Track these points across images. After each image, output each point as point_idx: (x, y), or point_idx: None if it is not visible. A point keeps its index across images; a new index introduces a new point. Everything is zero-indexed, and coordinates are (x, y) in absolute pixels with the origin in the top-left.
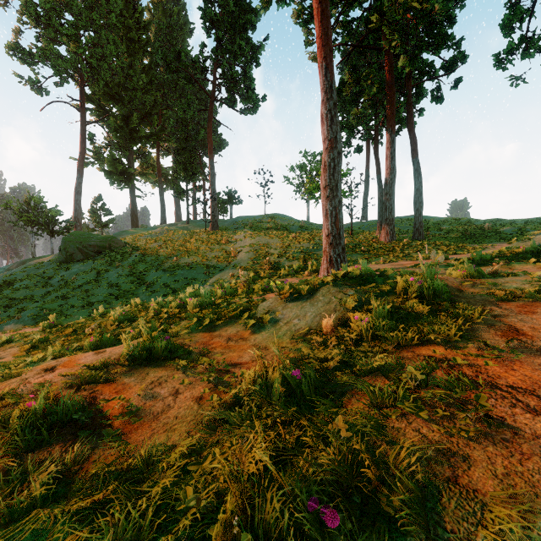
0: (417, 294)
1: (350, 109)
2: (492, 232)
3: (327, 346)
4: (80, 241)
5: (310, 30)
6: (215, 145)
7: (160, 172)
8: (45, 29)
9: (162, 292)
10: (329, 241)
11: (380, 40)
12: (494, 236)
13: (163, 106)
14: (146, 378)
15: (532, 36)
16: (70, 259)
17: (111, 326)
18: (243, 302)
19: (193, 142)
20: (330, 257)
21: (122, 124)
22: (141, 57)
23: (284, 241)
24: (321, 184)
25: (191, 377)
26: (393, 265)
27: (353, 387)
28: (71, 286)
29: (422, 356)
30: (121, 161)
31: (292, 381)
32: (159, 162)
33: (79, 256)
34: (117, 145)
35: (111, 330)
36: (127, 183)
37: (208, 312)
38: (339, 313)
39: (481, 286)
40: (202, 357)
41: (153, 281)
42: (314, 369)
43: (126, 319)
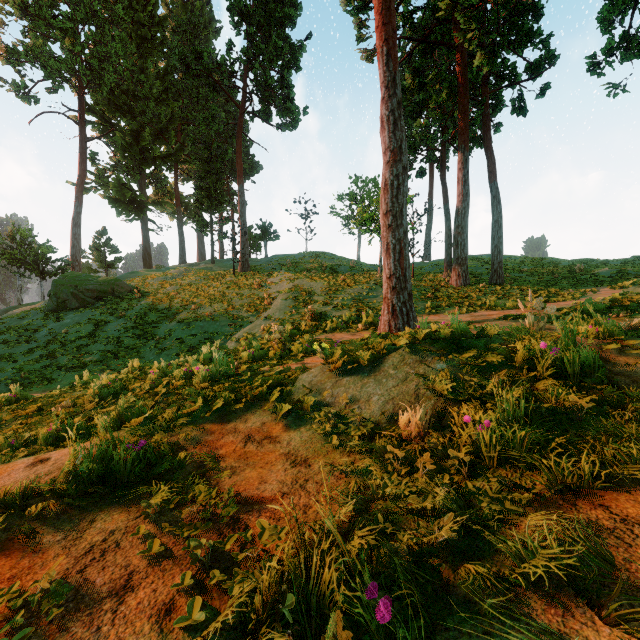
0: (554, 371)
1: (411, 124)
2: (585, 274)
3: (414, 466)
4: (75, 284)
5: (363, 22)
6: (246, 169)
7: (178, 200)
8: (34, 21)
9: (175, 349)
10: (391, 284)
11: (450, 36)
12: (588, 279)
13: (182, 119)
14: (85, 534)
15: (636, 34)
16: (62, 307)
17: (89, 404)
18: (273, 372)
19: (218, 163)
20: (393, 306)
21: (132, 141)
22: (155, 60)
23: (331, 285)
24: (381, 210)
25: (166, 535)
26: (473, 317)
27: (517, 636)
28: (60, 341)
29: (635, 524)
30: (130, 187)
31: (368, 619)
32: (177, 188)
33: (74, 303)
34: (125, 167)
35: (87, 410)
36: (137, 213)
37: (221, 388)
38: (431, 405)
39: (634, 353)
40: (197, 482)
41: (164, 336)
42: (407, 554)
43: (111, 393)
